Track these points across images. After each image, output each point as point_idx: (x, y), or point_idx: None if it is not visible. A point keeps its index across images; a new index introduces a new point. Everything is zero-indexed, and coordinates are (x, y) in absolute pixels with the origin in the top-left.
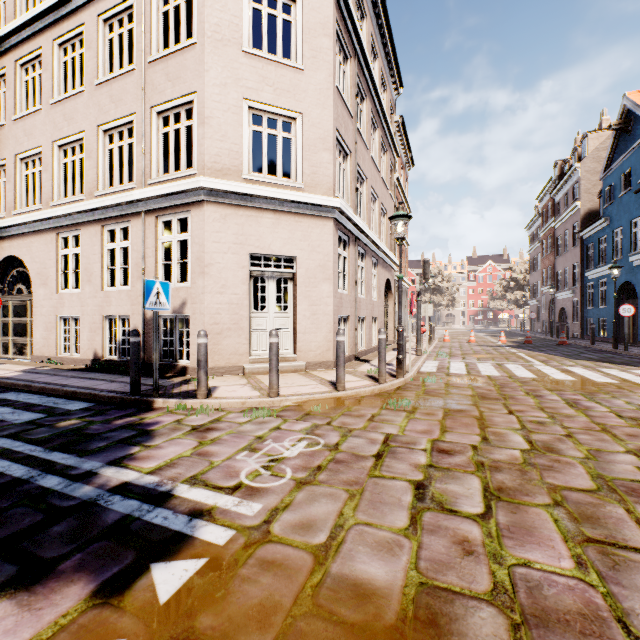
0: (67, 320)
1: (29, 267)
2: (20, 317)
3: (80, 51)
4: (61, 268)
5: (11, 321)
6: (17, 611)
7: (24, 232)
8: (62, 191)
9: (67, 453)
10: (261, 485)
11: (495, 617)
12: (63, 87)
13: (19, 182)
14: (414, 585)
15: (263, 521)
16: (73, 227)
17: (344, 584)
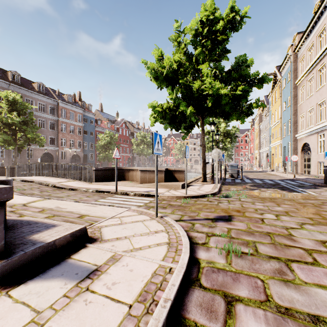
0: (320, 163)
1: (310, 146)
2: (308, 162)
3: (324, 70)
4: (318, 145)
5: (306, 163)
6: (280, 191)
7: (308, 135)
8: (319, 119)
9: (297, 187)
10: (323, 194)
11: (326, 201)
12: (319, 84)
13: (307, 119)
14: (322, 199)
15: (314, 195)
16: (321, 131)
17: (313, 197)
